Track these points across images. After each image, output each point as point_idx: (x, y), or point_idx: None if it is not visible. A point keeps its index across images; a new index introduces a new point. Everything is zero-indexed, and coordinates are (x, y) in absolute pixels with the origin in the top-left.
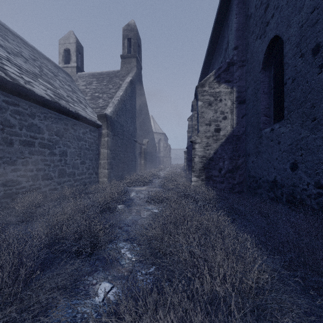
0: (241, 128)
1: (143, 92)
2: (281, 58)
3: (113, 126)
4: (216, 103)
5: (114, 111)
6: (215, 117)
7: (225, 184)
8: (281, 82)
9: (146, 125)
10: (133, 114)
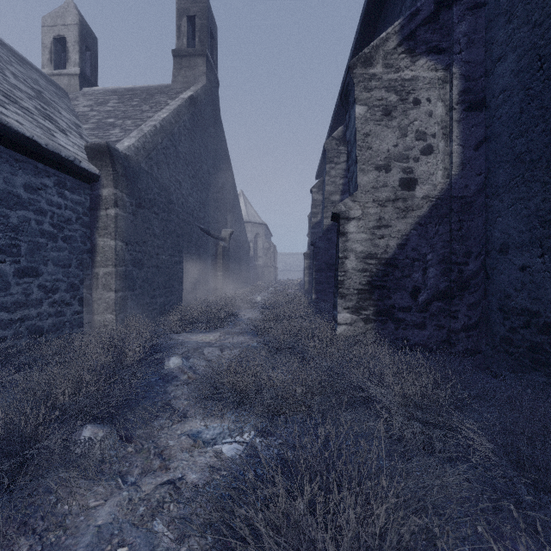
0: (475, 178)
1: (221, 133)
2: None
3: (135, 182)
4: (405, 110)
5: (141, 148)
6: (401, 147)
7: (430, 332)
8: None
9: (228, 201)
10: (198, 172)
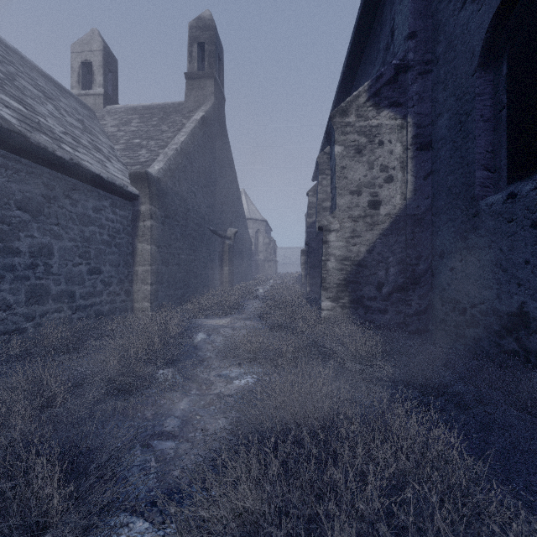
0: (424, 201)
1: (226, 143)
2: (533, 31)
3: (164, 198)
4: (372, 149)
5: (167, 170)
6: (369, 177)
7: (391, 316)
8: (532, 86)
9: (233, 203)
10: (208, 181)
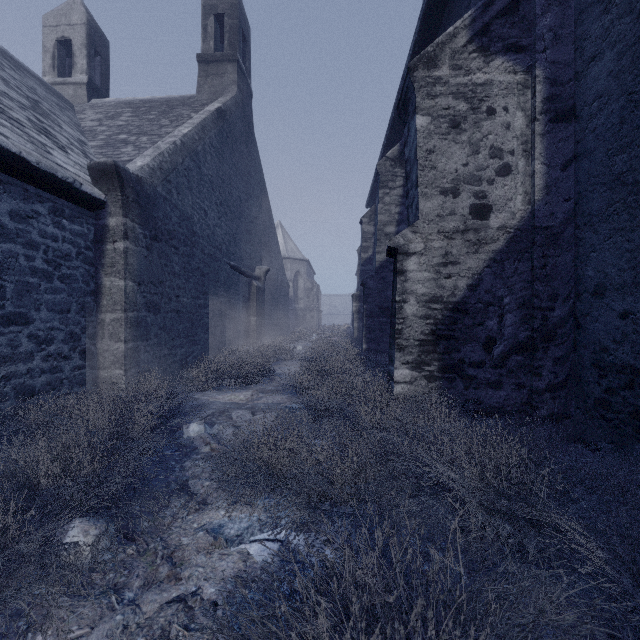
0: (562, 205)
1: (254, 153)
2: None
3: (149, 210)
4: (477, 122)
5: (157, 169)
6: (472, 167)
7: (507, 392)
8: None
9: (264, 233)
10: (228, 199)
